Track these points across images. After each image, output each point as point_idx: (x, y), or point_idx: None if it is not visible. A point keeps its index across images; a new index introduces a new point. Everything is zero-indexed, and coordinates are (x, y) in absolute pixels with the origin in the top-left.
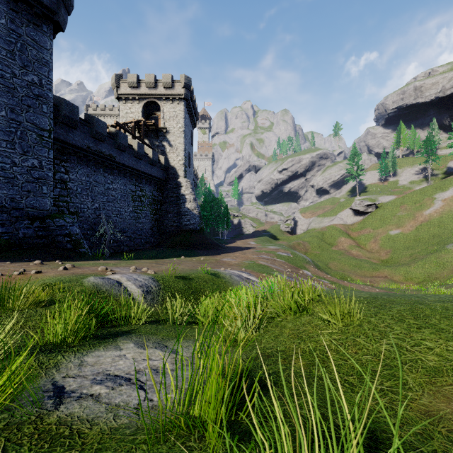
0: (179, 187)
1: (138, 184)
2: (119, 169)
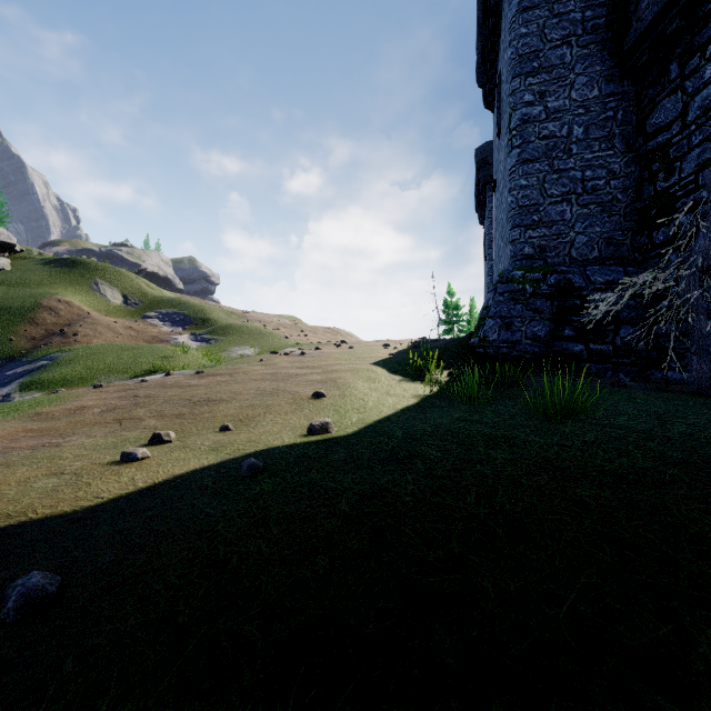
0: None
1: None
2: None
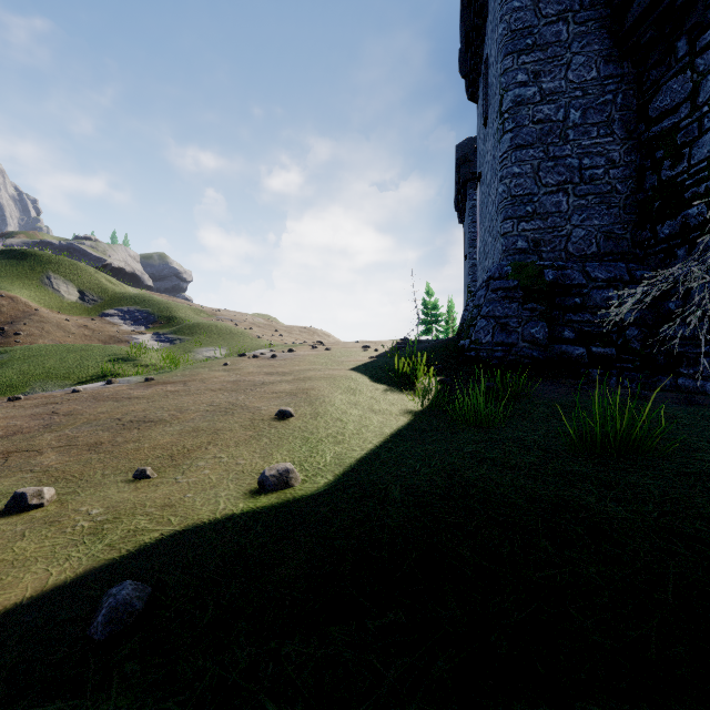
0: None
1: None
2: None
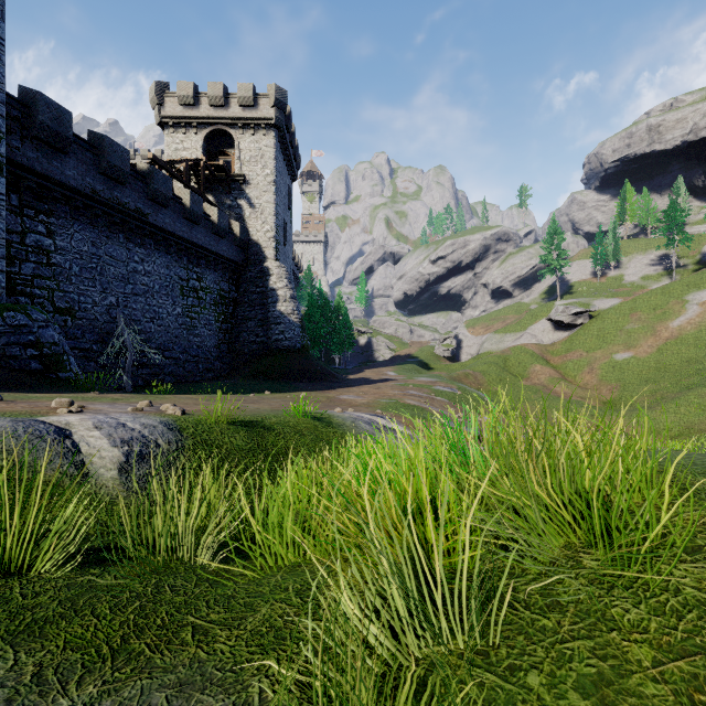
0: (266, 276)
1: (193, 267)
2: (156, 238)
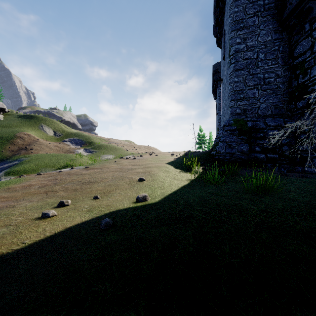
0: None
1: None
2: None
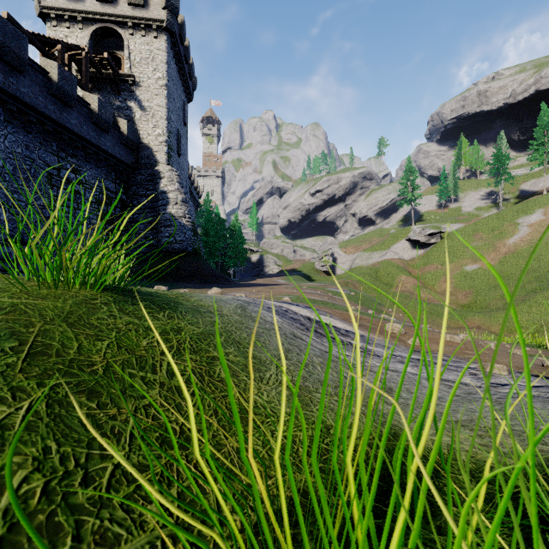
0: (157, 179)
1: (66, 156)
2: (6, 107)
